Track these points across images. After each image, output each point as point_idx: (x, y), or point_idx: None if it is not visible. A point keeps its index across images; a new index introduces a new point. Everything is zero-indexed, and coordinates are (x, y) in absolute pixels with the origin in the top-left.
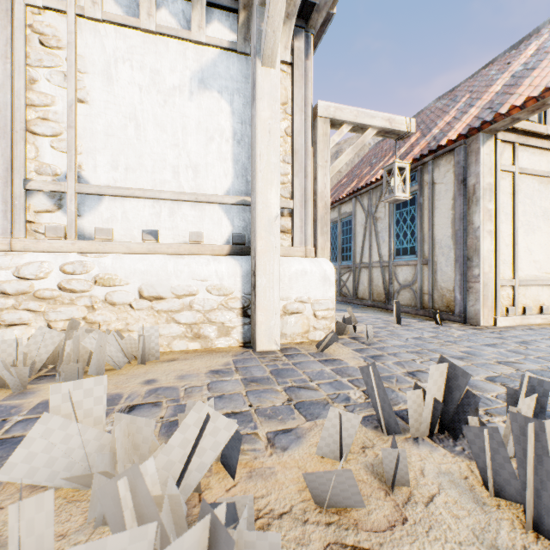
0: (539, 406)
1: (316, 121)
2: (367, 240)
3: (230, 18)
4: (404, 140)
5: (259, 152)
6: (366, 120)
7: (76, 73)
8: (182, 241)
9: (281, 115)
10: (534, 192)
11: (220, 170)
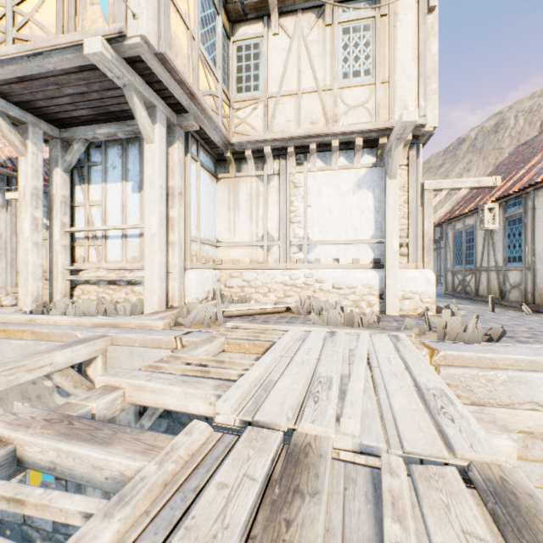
0: (476, 322)
1: (423, 192)
2: (485, 248)
3: (373, 151)
4: (530, 158)
5: (388, 221)
6: (459, 185)
7: (307, 195)
8: (349, 263)
9: (401, 193)
10: None
11: (367, 227)
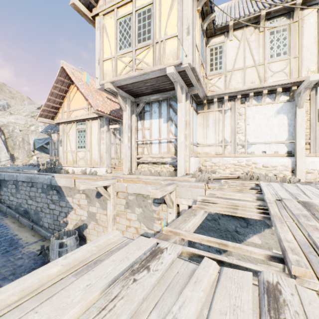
0: None
1: None
2: None
3: (286, 93)
4: None
5: (297, 131)
6: None
7: (246, 119)
8: (272, 153)
9: (305, 115)
10: None
11: (283, 134)
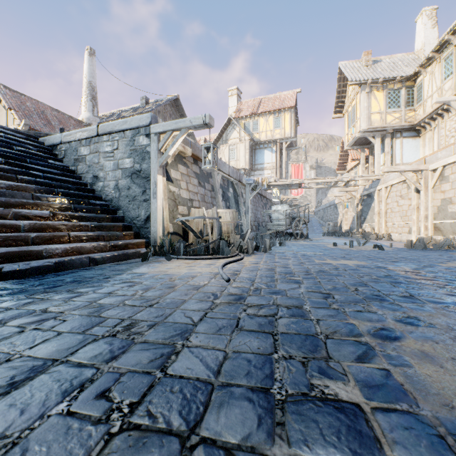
0: None
1: None
2: None
3: None
4: None
5: None
6: None
7: (445, 131)
8: None
9: None
10: None
11: None
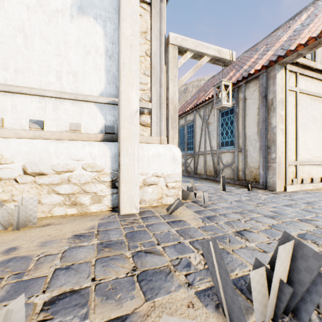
0: None
1: (168, 47)
2: (203, 137)
3: None
4: (225, 75)
5: (123, 61)
6: (203, 50)
7: None
8: (64, 130)
9: (142, 40)
10: (307, 105)
11: (95, 77)
